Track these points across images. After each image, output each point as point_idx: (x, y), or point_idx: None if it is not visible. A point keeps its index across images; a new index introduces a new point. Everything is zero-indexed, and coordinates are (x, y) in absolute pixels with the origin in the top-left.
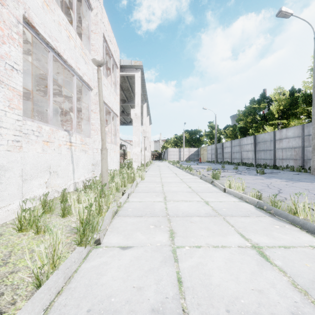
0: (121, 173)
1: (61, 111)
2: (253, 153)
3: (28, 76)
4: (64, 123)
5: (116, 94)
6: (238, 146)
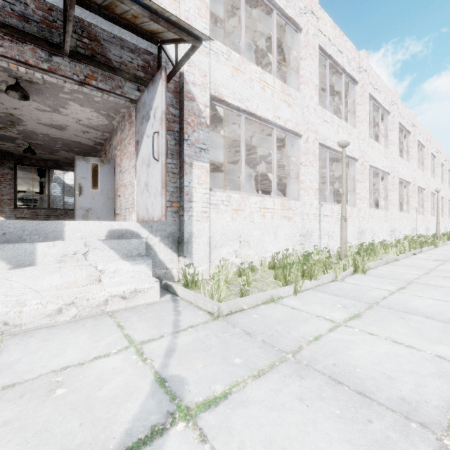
0: None
1: None
2: None
3: None
4: None
5: (449, 187)
6: None
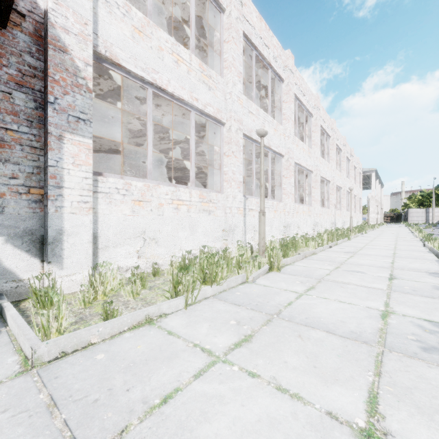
0: None
1: None
2: None
3: None
4: None
5: (360, 187)
6: None
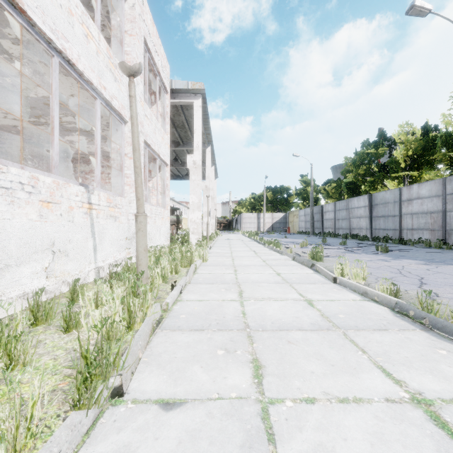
0: (171, 251)
1: (82, 157)
2: (367, 221)
3: (26, 101)
4: (87, 176)
5: (165, 132)
6: (346, 211)
